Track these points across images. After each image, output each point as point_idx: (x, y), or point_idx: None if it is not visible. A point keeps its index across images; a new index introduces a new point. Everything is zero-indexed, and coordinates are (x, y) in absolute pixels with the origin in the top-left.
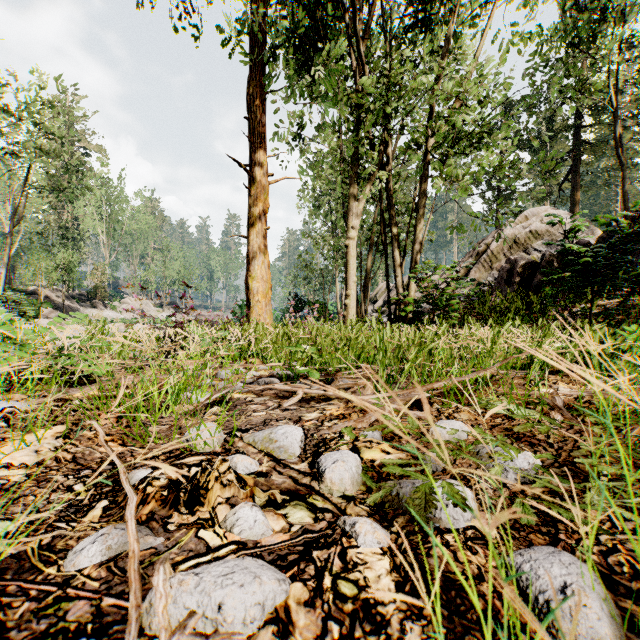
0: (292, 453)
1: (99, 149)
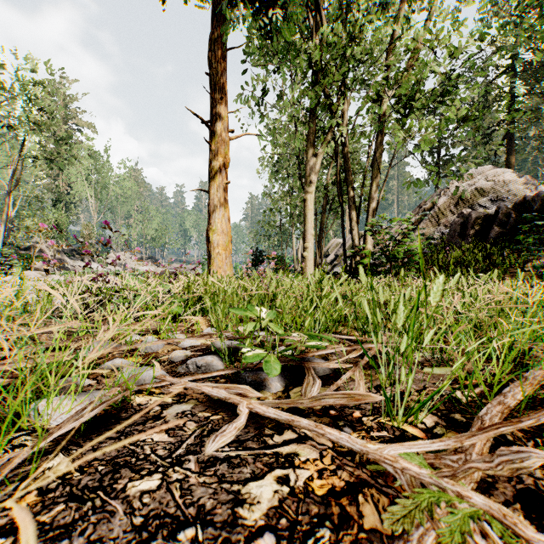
0: None
1: (89, 125)
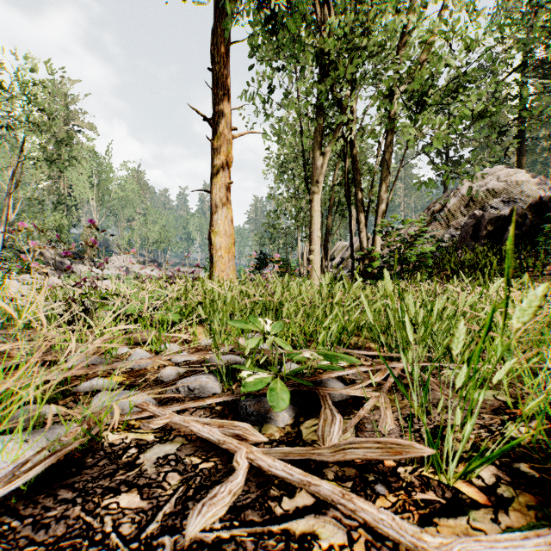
0: None
1: (90, 126)
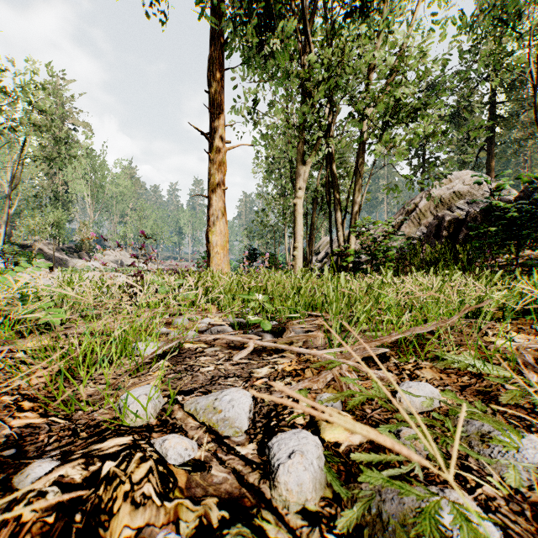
0: (238, 428)
1: (85, 125)
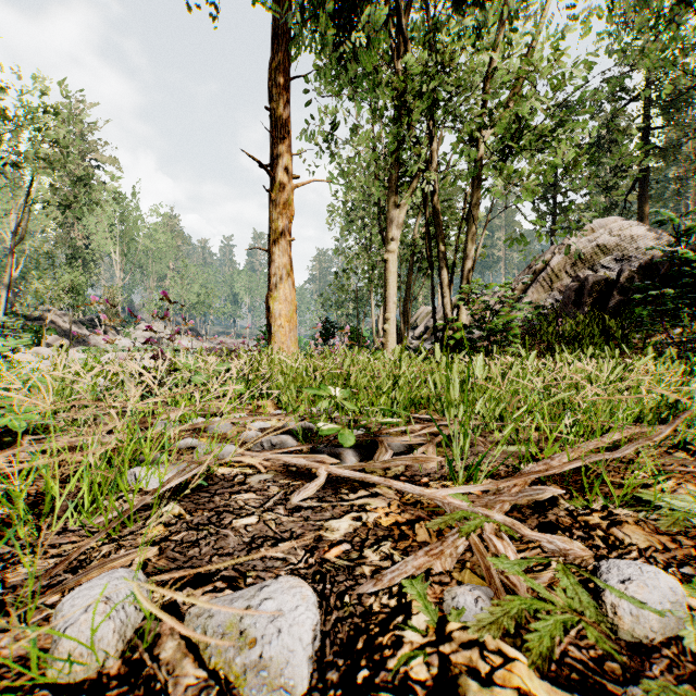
0: (288, 688)
1: (112, 161)
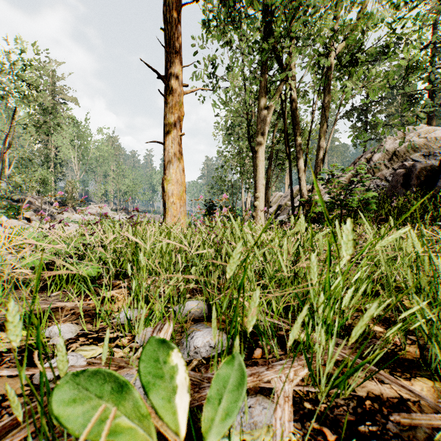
0: None
1: (73, 99)
